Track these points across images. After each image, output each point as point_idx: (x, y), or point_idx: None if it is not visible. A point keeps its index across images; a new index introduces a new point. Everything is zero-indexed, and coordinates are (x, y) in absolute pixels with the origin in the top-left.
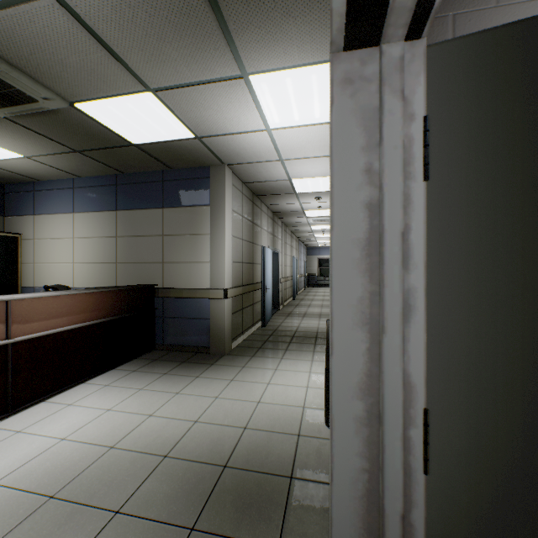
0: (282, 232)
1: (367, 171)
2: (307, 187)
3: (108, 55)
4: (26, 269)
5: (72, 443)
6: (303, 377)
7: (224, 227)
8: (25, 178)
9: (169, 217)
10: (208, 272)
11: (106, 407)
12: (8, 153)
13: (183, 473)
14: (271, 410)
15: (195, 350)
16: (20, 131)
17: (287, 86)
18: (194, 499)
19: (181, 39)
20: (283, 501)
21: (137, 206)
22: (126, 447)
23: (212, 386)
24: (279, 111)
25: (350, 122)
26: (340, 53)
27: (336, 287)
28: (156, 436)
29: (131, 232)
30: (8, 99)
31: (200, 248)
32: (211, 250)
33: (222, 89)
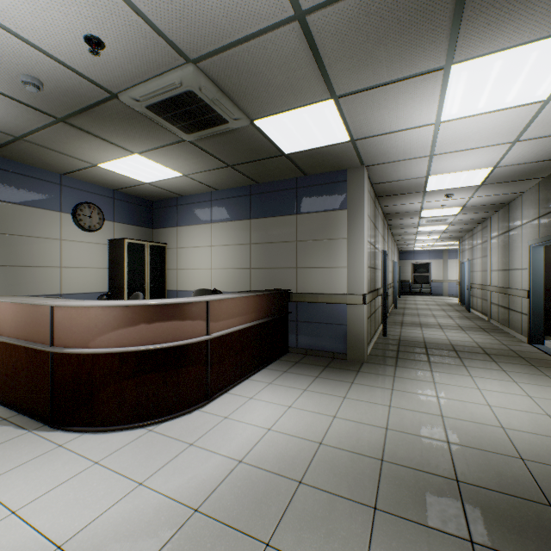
0: (387, 235)
1: None
2: (442, 183)
3: (314, 69)
4: (170, 274)
5: (280, 434)
6: (475, 394)
7: (362, 231)
8: (172, 195)
9: (302, 223)
10: (345, 277)
11: (285, 403)
12: (172, 173)
13: (415, 480)
14: (465, 426)
15: (330, 355)
16: (194, 152)
17: (491, 70)
18: (449, 510)
19: (400, 38)
20: None
21: (270, 214)
22: (334, 445)
23: (375, 393)
24: (463, 100)
25: None
26: None
27: None
28: (356, 438)
29: (264, 239)
30: (205, 124)
31: (335, 253)
32: (348, 254)
33: (411, 85)
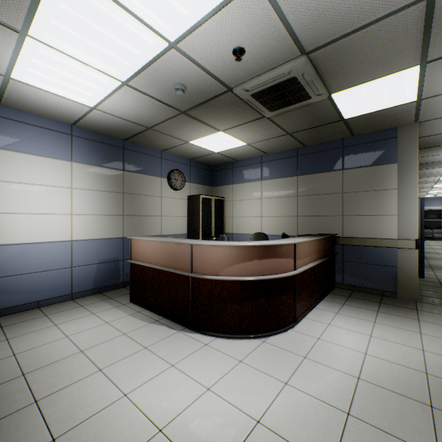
0: None
1: None
2: None
3: (417, 40)
4: (227, 221)
5: (379, 359)
6: None
7: (415, 181)
8: (229, 160)
9: (348, 177)
10: (394, 224)
11: (364, 332)
12: (239, 143)
13: None
14: None
15: (378, 293)
16: (265, 126)
17: None
18: None
19: None
20: None
21: (316, 170)
22: None
23: None
24: None
25: None
26: None
27: None
28: None
29: (310, 192)
30: (289, 102)
31: (384, 202)
32: (398, 203)
33: None
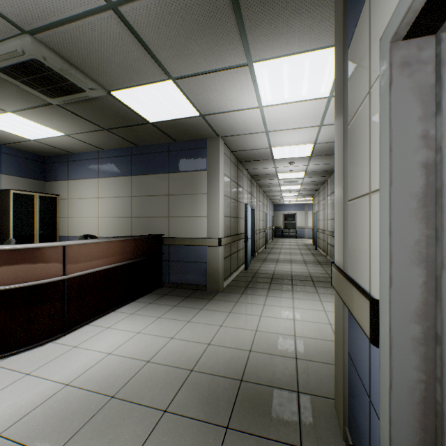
0: (256, 192)
1: (423, 137)
2: (283, 153)
3: (144, 53)
4: (62, 222)
5: (117, 357)
6: (289, 312)
7: (218, 188)
8: (62, 151)
9: (173, 180)
10: (205, 225)
11: (136, 330)
12: (54, 132)
13: (209, 384)
14: (268, 337)
15: (195, 287)
16: (66, 115)
17: (283, 70)
18: (223, 405)
19: (205, 36)
20: (296, 410)
21: (148, 172)
22: (159, 362)
23: (215, 316)
24: (272, 91)
25: (408, 97)
26: (398, 42)
27: (395, 231)
28: (181, 354)
29: (143, 192)
30: (64, 90)
31: (199, 205)
32: (208, 206)
33: (229, 75)
